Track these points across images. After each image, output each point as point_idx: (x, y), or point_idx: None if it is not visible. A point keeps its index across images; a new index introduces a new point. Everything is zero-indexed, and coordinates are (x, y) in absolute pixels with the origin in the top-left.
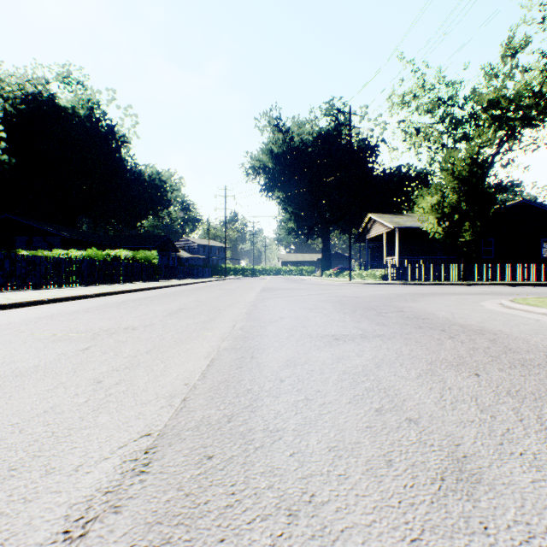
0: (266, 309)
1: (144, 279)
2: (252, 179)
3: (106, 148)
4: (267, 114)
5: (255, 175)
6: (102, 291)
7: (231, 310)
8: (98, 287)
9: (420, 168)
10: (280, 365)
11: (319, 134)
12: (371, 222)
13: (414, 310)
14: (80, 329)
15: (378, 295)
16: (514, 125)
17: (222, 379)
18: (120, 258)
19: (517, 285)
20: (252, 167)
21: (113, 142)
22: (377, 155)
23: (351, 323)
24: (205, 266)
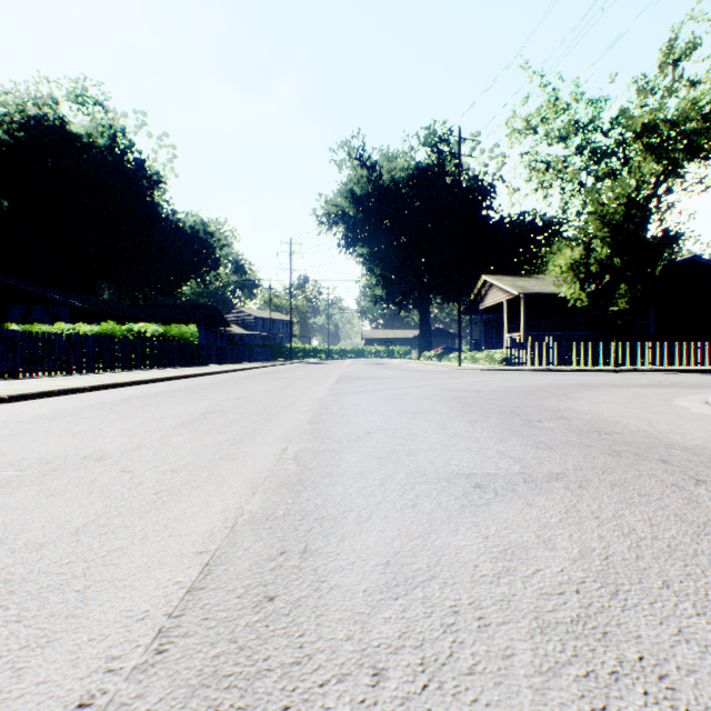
0: (343, 414)
1: (179, 364)
2: (327, 231)
3: (134, 189)
4: (346, 143)
5: (330, 225)
6: (103, 382)
7: (286, 416)
8: (106, 375)
9: (550, 216)
10: (371, 586)
11: (415, 170)
12: (486, 287)
13: (582, 416)
14: (1, 459)
15: (508, 387)
16: (675, 158)
17: (204, 670)
18: (145, 335)
19: (693, 372)
20: (327, 214)
21: (143, 182)
22: (493, 198)
23: (491, 444)
24: (265, 345)
